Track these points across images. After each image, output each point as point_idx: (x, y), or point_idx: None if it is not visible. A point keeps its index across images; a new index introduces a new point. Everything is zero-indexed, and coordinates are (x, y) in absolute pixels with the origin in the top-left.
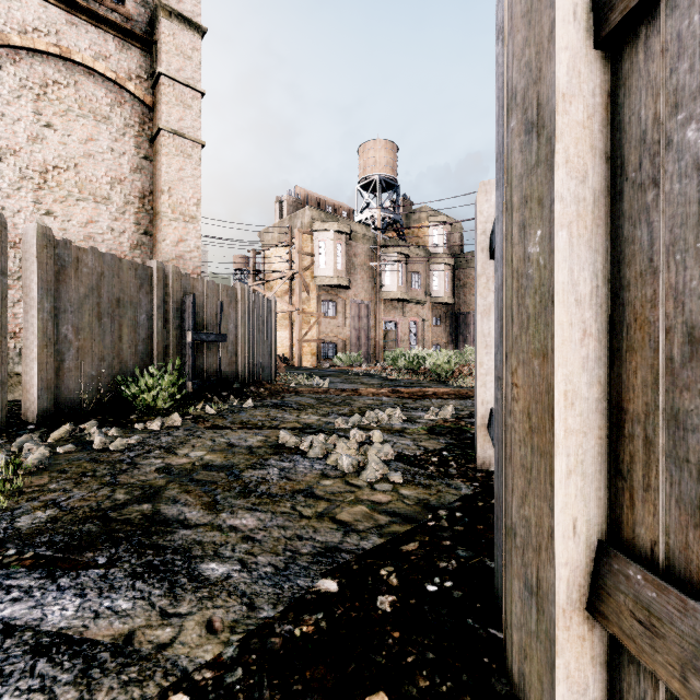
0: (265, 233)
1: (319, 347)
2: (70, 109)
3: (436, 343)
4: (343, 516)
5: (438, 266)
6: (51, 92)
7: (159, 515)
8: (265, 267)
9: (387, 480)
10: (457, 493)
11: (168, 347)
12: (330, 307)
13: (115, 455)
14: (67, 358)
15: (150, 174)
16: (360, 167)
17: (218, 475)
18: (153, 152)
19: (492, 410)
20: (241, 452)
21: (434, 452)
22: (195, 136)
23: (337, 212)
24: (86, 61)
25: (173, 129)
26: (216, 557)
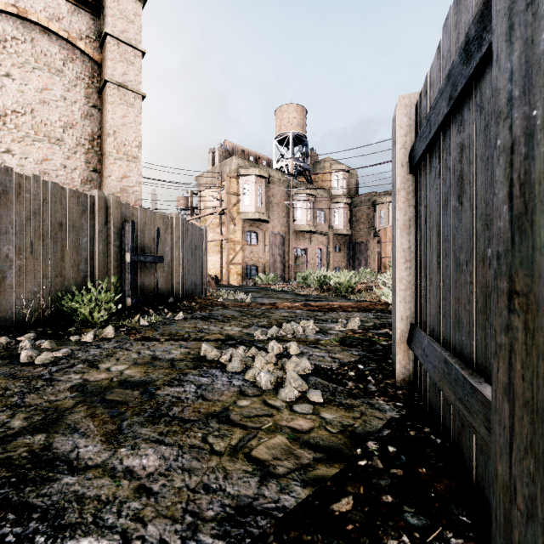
0: (200, 178)
1: (244, 269)
2: (27, 62)
3: (337, 266)
4: (260, 452)
5: (338, 205)
6: (10, 46)
7: (47, 452)
8: (200, 205)
9: (307, 400)
10: (383, 417)
11: (110, 266)
12: (253, 237)
13: (36, 370)
14: (8, 275)
15: (98, 120)
16: (276, 126)
17: (132, 393)
18: (101, 102)
19: (415, 327)
20: (162, 365)
21: (350, 365)
22: (137, 88)
23: (258, 161)
24: (41, 21)
25: (117, 81)
26: (92, 526)
